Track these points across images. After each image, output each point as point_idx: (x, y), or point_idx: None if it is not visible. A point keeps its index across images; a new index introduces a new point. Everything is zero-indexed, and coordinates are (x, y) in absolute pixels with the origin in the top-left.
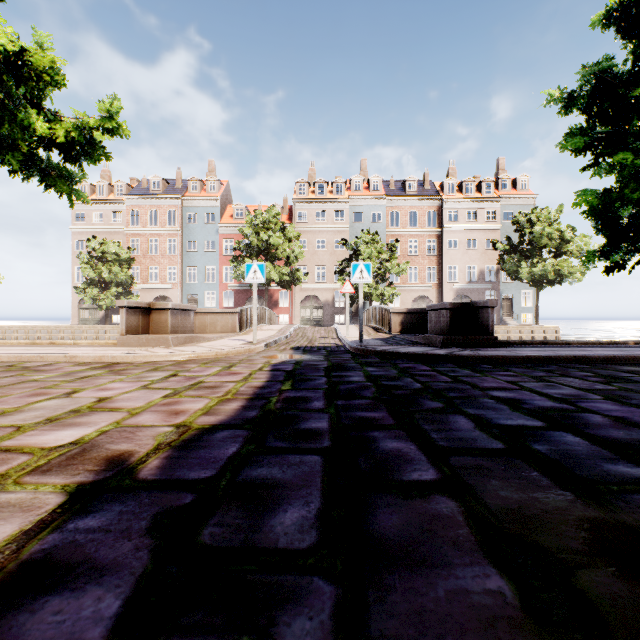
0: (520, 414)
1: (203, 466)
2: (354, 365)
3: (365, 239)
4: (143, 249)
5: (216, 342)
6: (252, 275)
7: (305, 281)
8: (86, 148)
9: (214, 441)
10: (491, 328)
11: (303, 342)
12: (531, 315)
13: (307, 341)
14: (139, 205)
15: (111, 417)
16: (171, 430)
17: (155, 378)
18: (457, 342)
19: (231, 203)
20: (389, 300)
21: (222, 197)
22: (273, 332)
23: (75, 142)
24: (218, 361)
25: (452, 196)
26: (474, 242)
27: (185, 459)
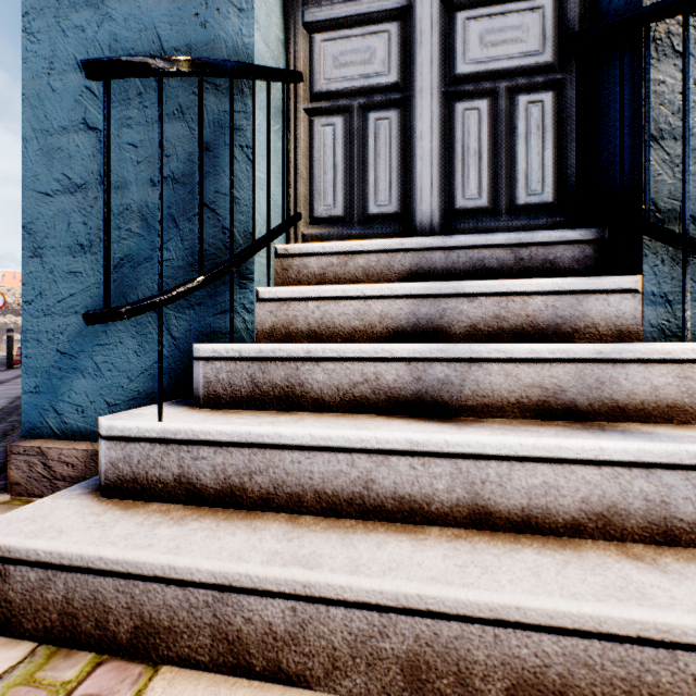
0: None
1: None
2: None
3: None
4: None
5: None
6: None
7: None
8: None
9: None
10: None
11: None
12: None
13: None
14: None
15: None
16: None
17: None
18: None
19: None
20: None
21: None
22: None
23: None
24: None
25: None
26: None
27: None
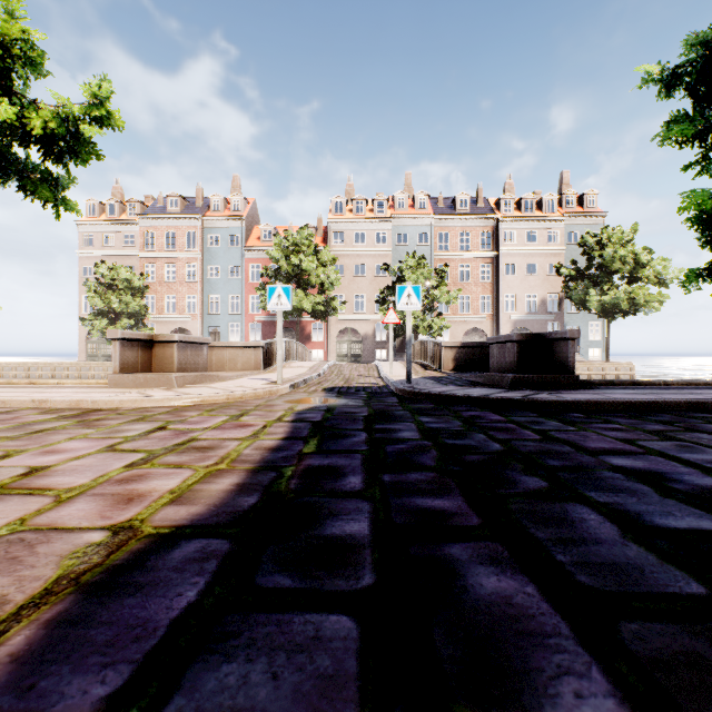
0: (679, 503)
1: (110, 654)
2: (403, 413)
3: (410, 263)
4: (159, 276)
5: (232, 382)
6: (276, 300)
7: (342, 312)
8: (71, 144)
9: (163, 570)
10: (571, 365)
11: (338, 382)
12: (600, 350)
13: (343, 380)
14: (154, 226)
15: (20, 508)
16: (101, 540)
17: (133, 433)
18: (529, 382)
19: (258, 224)
20: (438, 333)
21: (248, 217)
22: (304, 370)
23: (57, 136)
24: (228, 407)
25: (509, 215)
26: (534, 267)
27: (84, 628)
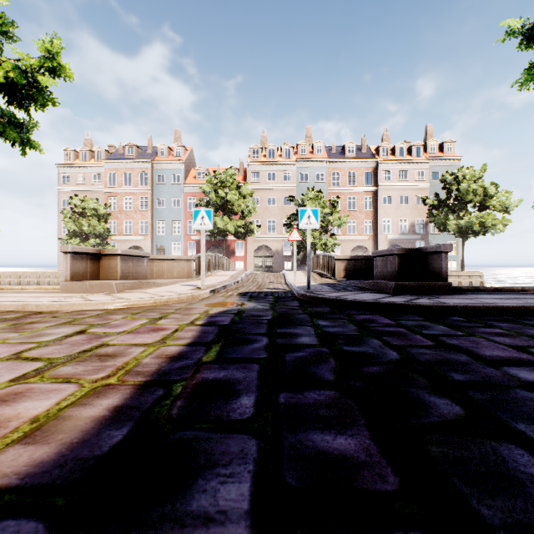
0: None
1: None
2: (303, 317)
3: (310, 196)
4: (119, 206)
5: (165, 287)
6: (200, 221)
7: (258, 233)
8: (31, 92)
9: None
10: (445, 274)
11: (252, 287)
12: (456, 262)
13: (256, 286)
14: (116, 168)
15: None
16: None
17: (51, 337)
18: (409, 288)
19: (195, 166)
20: (331, 249)
21: (186, 161)
22: (226, 277)
23: (19, 86)
24: (152, 310)
25: (386, 158)
26: (405, 199)
27: None
